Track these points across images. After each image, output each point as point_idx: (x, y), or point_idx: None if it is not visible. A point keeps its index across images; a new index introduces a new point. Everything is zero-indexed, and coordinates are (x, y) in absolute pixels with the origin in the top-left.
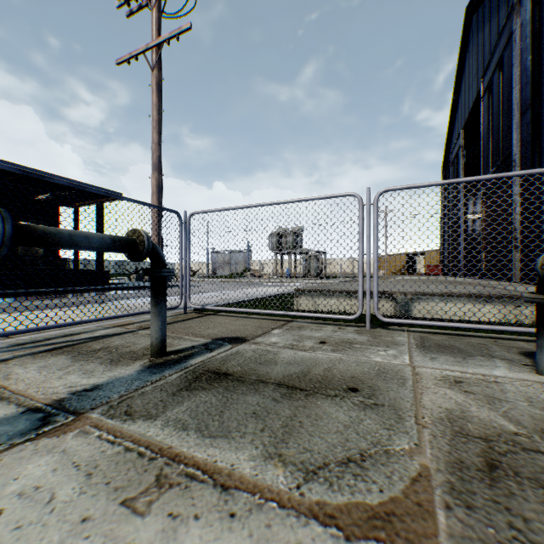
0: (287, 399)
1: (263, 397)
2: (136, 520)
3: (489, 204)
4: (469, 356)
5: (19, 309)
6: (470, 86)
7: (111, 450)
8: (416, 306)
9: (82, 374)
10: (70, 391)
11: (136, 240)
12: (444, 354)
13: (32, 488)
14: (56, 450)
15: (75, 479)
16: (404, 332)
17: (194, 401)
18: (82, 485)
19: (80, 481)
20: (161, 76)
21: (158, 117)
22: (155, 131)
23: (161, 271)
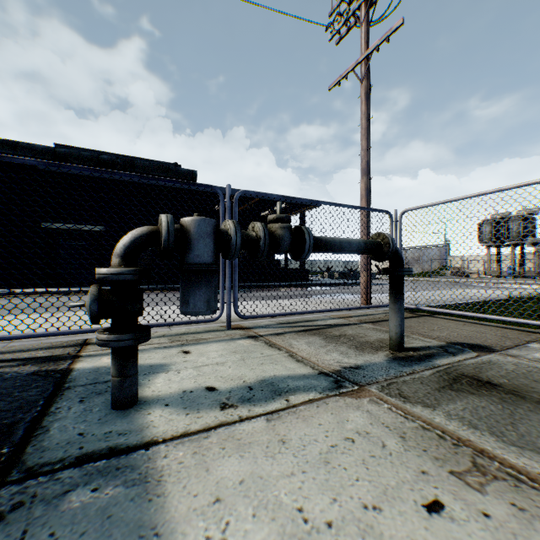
0: None
1: None
2: (475, 493)
3: None
4: None
5: (259, 297)
6: None
7: (408, 423)
8: None
9: (339, 353)
10: (340, 365)
11: (380, 242)
12: None
13: (363, 431)
14: (361, 409)
15: (392, 437)
16: None
17: (466, 403)
18: (401, 443)
19: (397, 440)
20: (369, 85)
21: (366, 124)
22: (363, 138)
23: (402, 270)
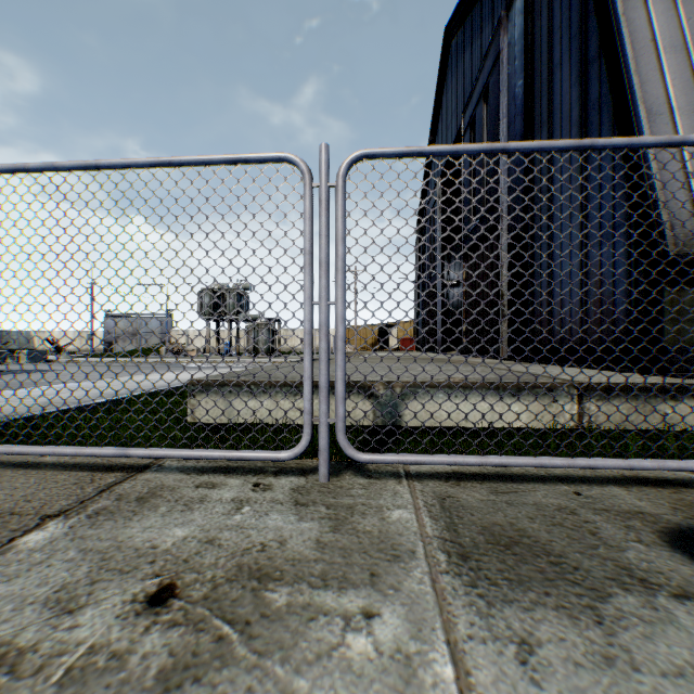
0: None
1: None
2: None
3: (472, 264)
4: (599, 595)
5: None
6: (449, 125)
7: None
8: (410, 407)
9: None
10: None
11: None
12: (535, 593)
13: None
14: None
15: None
16: (401, 484)
17: None
18: None
19: None
20: None
21: None
22: None
23: None
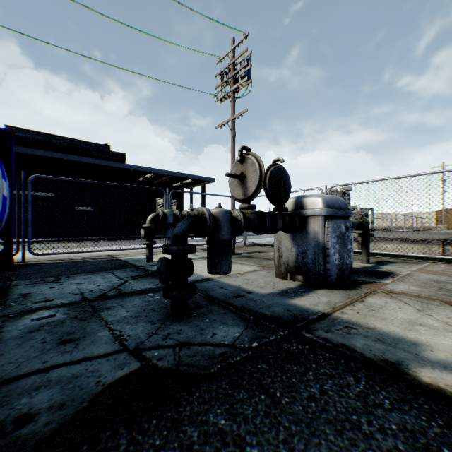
0: (264, 260)
1: (258, 259)
2: None
3: None
4: None
5: None
6: None
7: None
8: (370, 245)
9: None
10: None
11: None
12: None
13: None
14: None
15: None
16: None
17: (240, 259)
18: None
19: None
20: (234, 132)
21: (233, 152)
22: (232, 159)
23: None
